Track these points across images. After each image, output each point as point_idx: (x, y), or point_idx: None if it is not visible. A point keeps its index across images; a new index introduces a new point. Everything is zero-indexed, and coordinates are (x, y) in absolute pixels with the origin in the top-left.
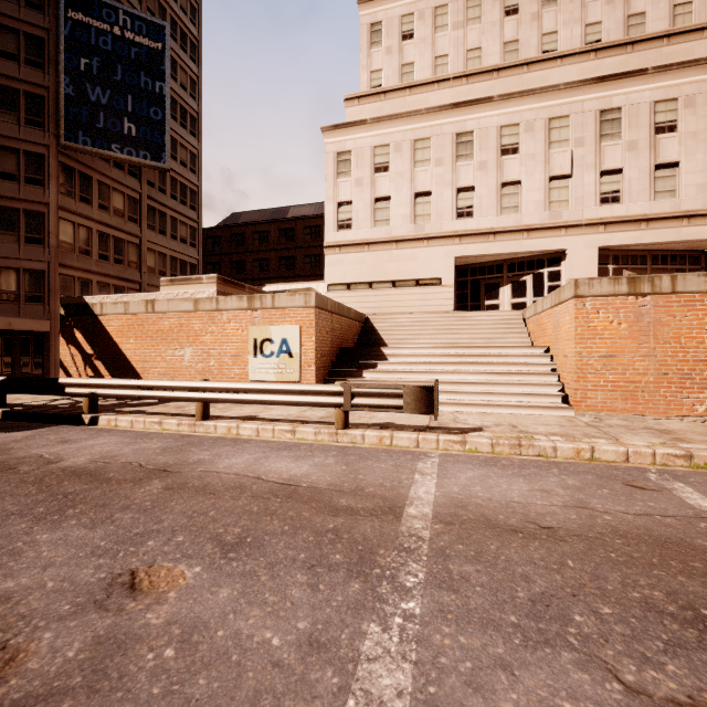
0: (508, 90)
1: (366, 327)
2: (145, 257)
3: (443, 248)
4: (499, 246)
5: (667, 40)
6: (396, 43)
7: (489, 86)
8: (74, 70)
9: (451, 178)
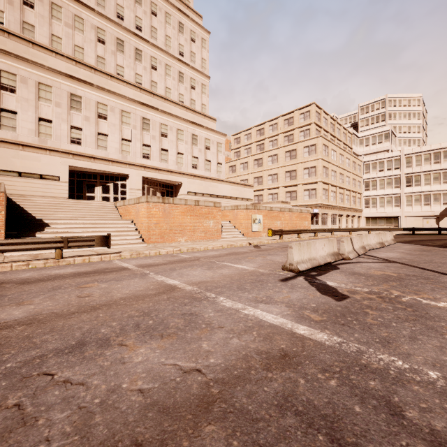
0: (101, 83)
1: (11, 204)
2: None
3: (61, 158)
4: (97, 166)
5: (164, 100)
6: (17, 2)
7: (90, 75)
8: None
9: (67, 118)
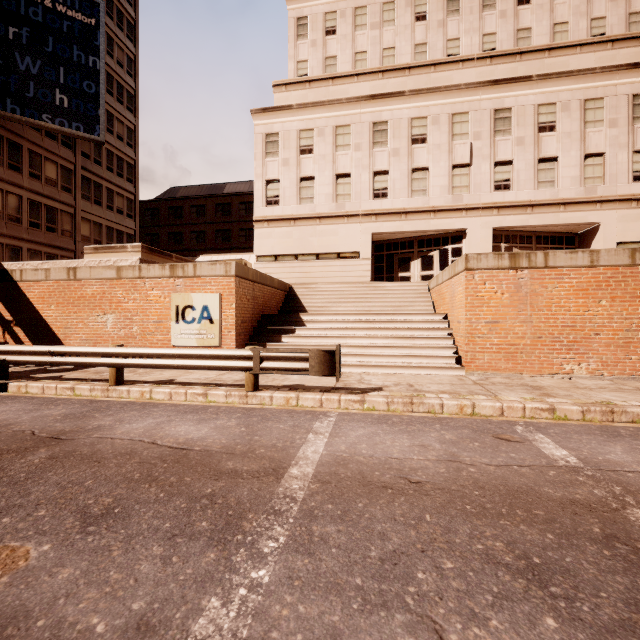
0: (418, 86)
1: (289, 295)
2: (79, 226)
3: (361, 224)
4: (410, 225)
5: (548, 53)
6: (320, 37)
7: (402, 82)
8: (2, 37)
9: (368, 162)
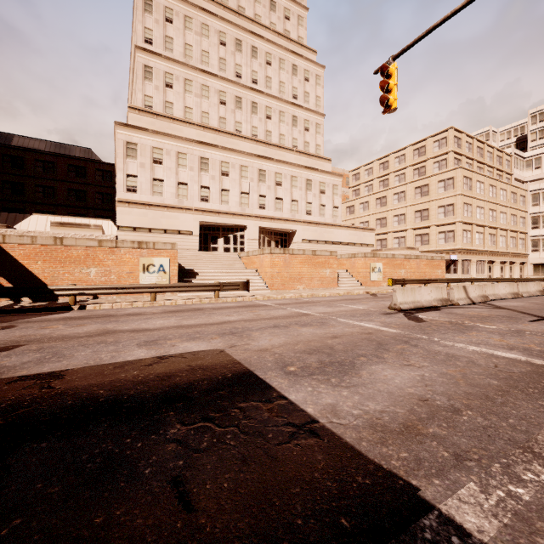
0: (223, 142)
1: None
2: None
3: (194, 215)
4: (221, 219)
5: (279, 148)
6: (162, 86)
7: (214, 137)
8: None
9: (198, 179)
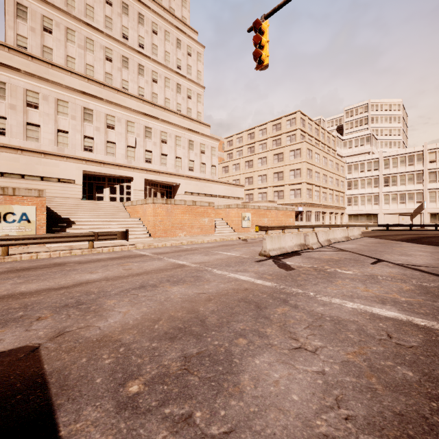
0: (109, 97)
1: None
2: None
3: (76, 164)
4: (106, 170)
5: (164, 110)
6: (38, 29)
7: (100, 90)
8: None
9: (81, 129)
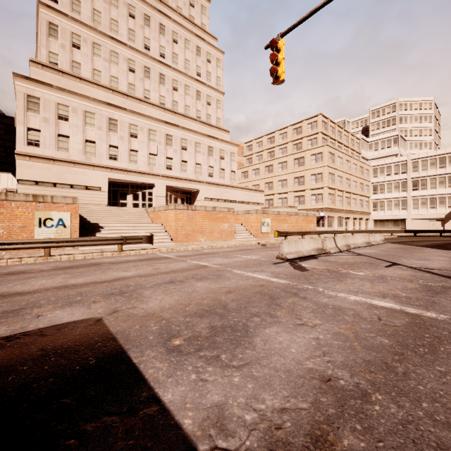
0: (132, 107)
1: None
2: None
3: (102, 172)
4: (130, 177)
5: (184, 117)
6: (68, 45)
7: (123, 101)
8: None
9: (106, 138)
